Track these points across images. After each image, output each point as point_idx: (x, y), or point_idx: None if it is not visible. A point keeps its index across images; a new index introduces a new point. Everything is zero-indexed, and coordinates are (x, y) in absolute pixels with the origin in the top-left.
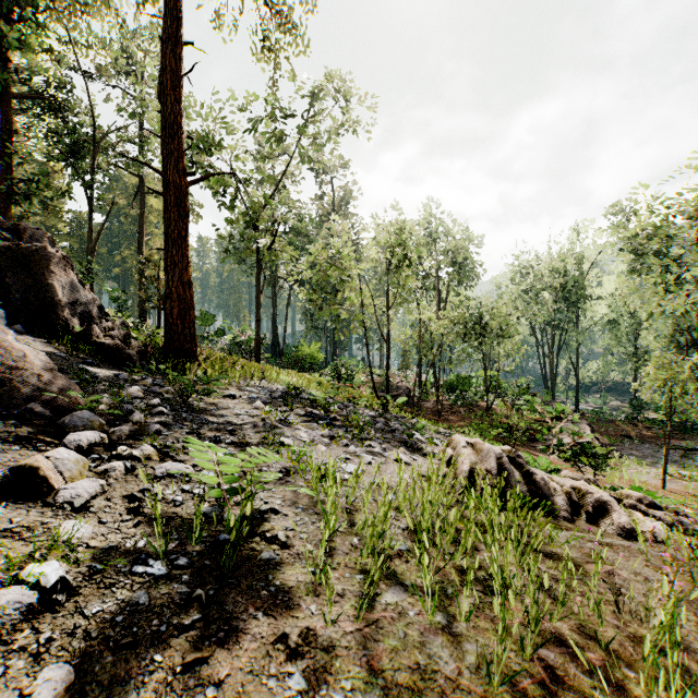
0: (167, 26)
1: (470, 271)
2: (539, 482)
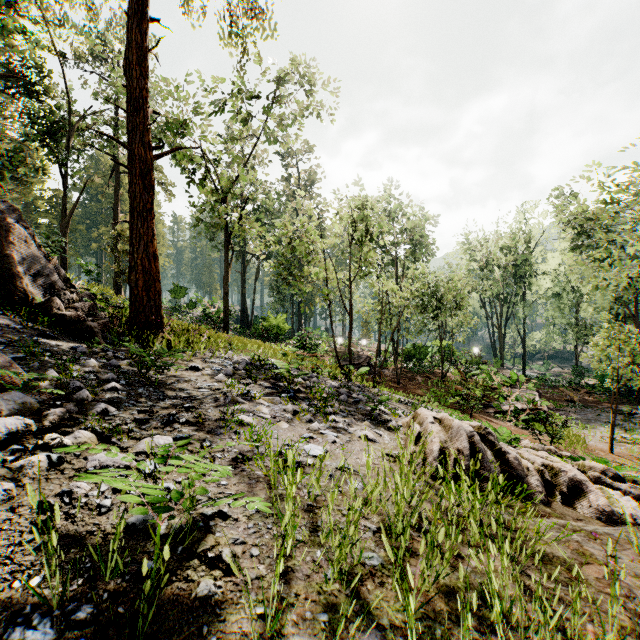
0: None
1: (426, 247)
2: (512, 462)
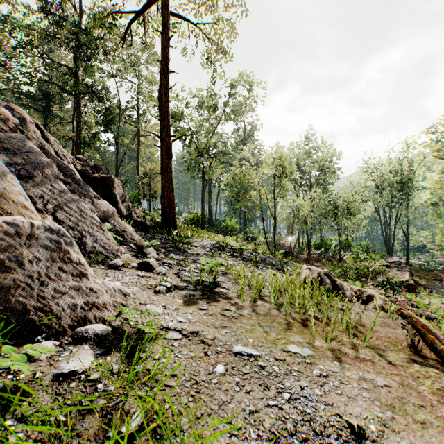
0: (162, 65)
1: (330, 173)
2: (338, 284)
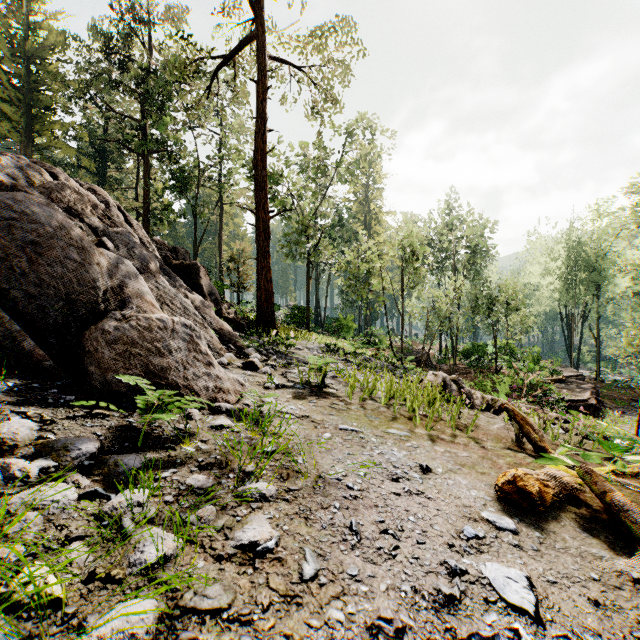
0: (258, 123)
1: (484, 252)
2: (466, 391)
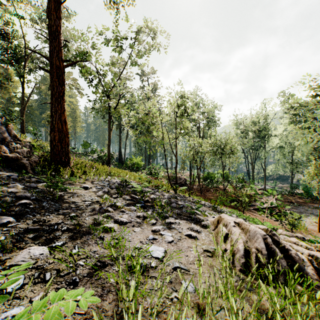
0: None
1: (215, 121)
2: (294, 257)
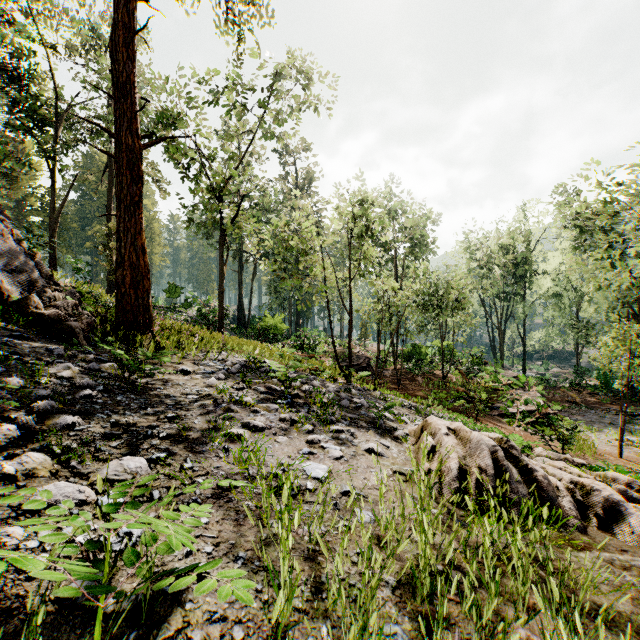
0: None
1: (426, 246)
2: (541, 481)
